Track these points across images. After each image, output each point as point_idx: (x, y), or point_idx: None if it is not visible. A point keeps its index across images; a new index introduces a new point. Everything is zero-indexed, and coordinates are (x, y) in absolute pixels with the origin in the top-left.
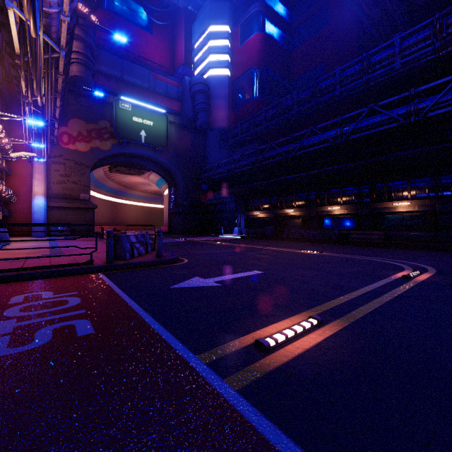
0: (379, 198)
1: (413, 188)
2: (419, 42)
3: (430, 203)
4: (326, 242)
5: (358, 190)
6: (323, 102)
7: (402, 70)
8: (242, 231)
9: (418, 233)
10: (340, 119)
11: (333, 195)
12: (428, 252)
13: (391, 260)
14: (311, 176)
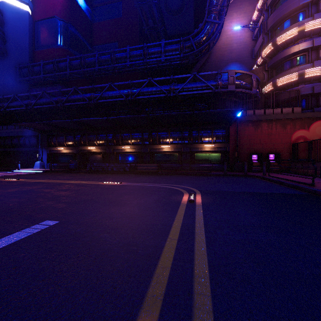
0: (154, 142)
1: (171, 137)
2: (173, 50)
3: (179, 147)
4: (122, 173)
5: (142, 135)
6: (118, 68)
7: (165, 64)
8: (45, 165)
9: (174, 165)
10: (130, 82)
11: (126, 138)
12: (182, 176)
13: (170, 185)
14: (110, 120)
